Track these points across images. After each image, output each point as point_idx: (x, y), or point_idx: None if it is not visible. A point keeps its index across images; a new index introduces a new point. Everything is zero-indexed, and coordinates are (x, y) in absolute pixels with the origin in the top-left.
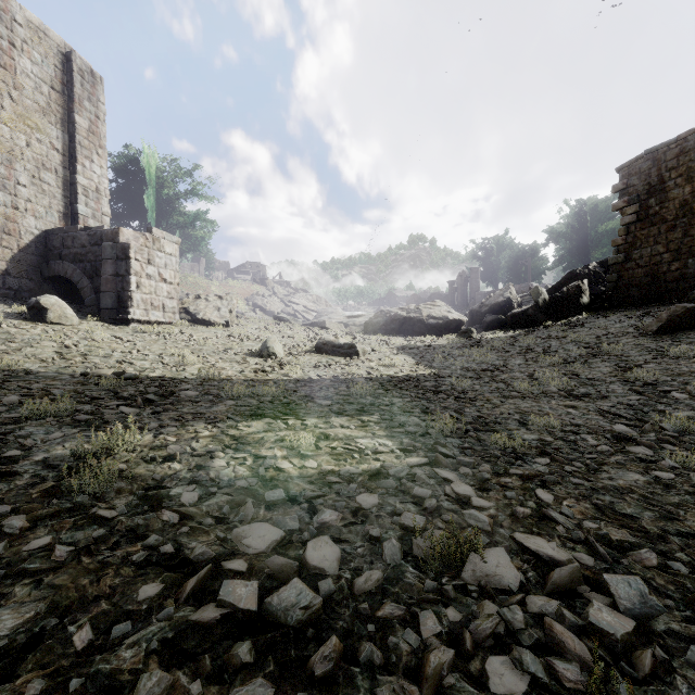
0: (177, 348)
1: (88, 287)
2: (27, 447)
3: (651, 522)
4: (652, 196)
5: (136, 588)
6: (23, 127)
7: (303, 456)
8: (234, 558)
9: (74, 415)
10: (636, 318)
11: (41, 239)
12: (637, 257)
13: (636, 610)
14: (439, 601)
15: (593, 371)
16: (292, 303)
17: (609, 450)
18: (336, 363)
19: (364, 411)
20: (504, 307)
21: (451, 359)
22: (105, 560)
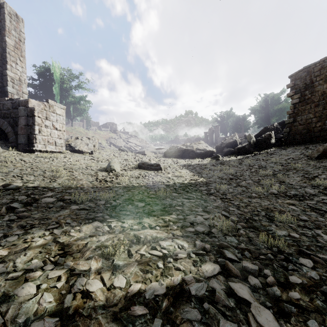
0: (58, 166)
1: (11, 131)
2: None
3: None
4: (307, 89)
5: None
6: None
7: (115, 268)
8: None
9: None
10: (302, 150)
11: None
12: (299, 120)
13: None
14: None
15: (291, 179)
16: (129, 142)
17: None
18: (149, 174)
19: (165, 210)
20: (233, 144)
21: (211, 172)
22: None
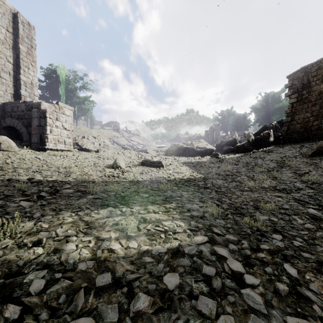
0: (69, 163)
1: (25, 132)
2: None
3: None
4: (304, 89)
5: None
6: None
7: (129, 237)
8: None
9: None
10: (298, 148)
11: (1, 107)
12: (297, 119)
13: None
14: None
15: (283, 176)
16: (131, 140)
17: (314, 227)
18: (151, 171)
19: (167, 200)
20: (232, 143)
21: (210, 169)
22: None
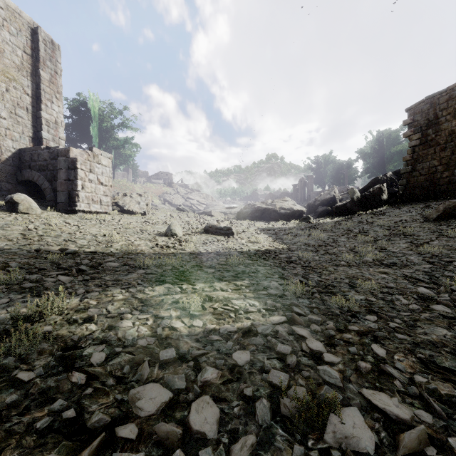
0: (108, 230)
1: (48, 188)
2: None
3: None
4: (430, 127)
5: None
6: (3, 78)
7: (192, 316)
8: (127, 422)
9: (22, 283)
10: (421, 209)
11: (17, 155)
12: (420, 169)
13: None
14: None
15: (395, 246)
16: (189, 199)
17: (419, 308)
18: (218, 240)
19: (238, 277)
20: (330, 202)
21: (296, 238)
22: (12, 428)
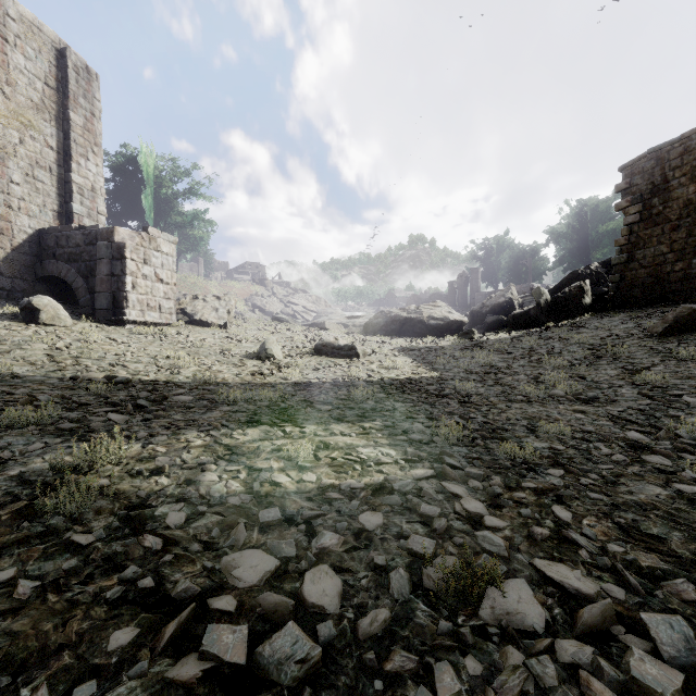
0: (173, 349)
1: (83, 287)
2: (3, 460)
3: (681, 545)
4: (655, 195)
5: (107, 634)
6: (16, 124)
7: (301, 468)
8: (221, 594)
9: (58, 423)
10: (641, 319)
11: (35, 238)
12: (641, 258)
13: (683, 659)
14: (455, 647)
15: (599, 374)
16: (292, 303)
17: (625, 460)
18: (335, 365)
19: (365, 416)
20: (505, 308)
21: (453, 361)
22: (75, 598)
